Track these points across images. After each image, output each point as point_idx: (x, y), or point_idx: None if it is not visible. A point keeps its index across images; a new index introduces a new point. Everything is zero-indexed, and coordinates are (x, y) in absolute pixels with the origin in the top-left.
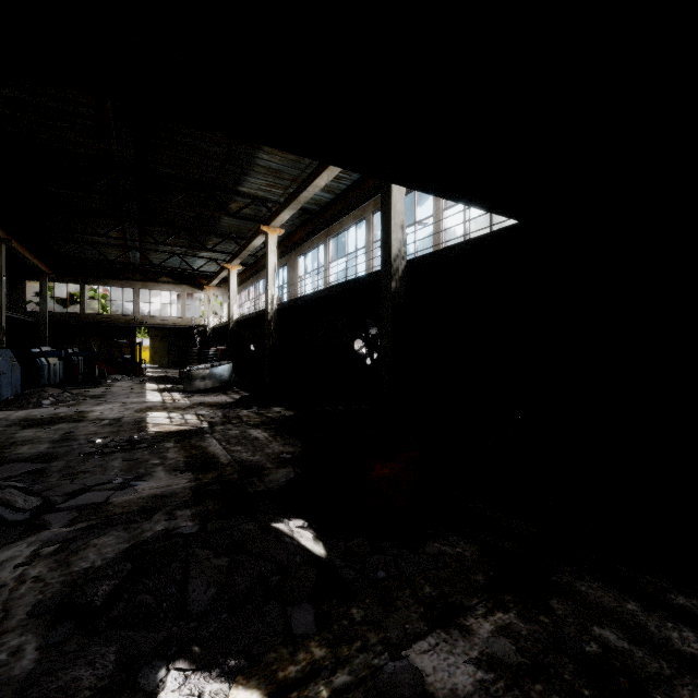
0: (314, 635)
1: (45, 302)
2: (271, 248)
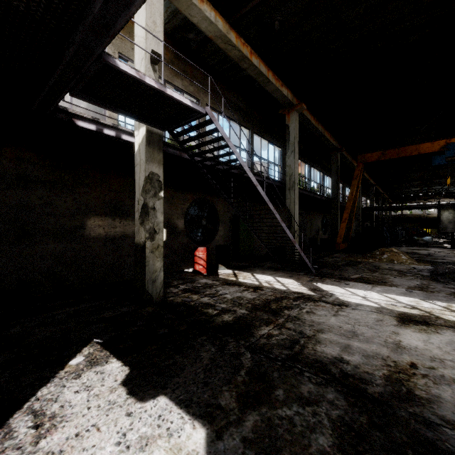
0: None
1: (390, 212)
2: None
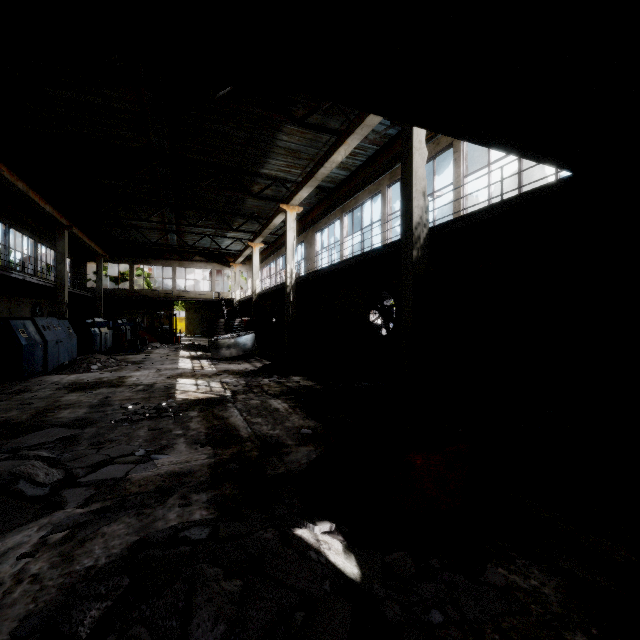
0: None
1: (100, 280)
2: (290, 225)
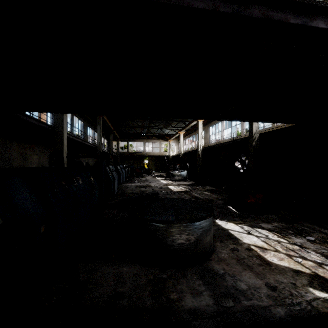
0: (239, 220)
1: (118, 149)
2: (199, 126)
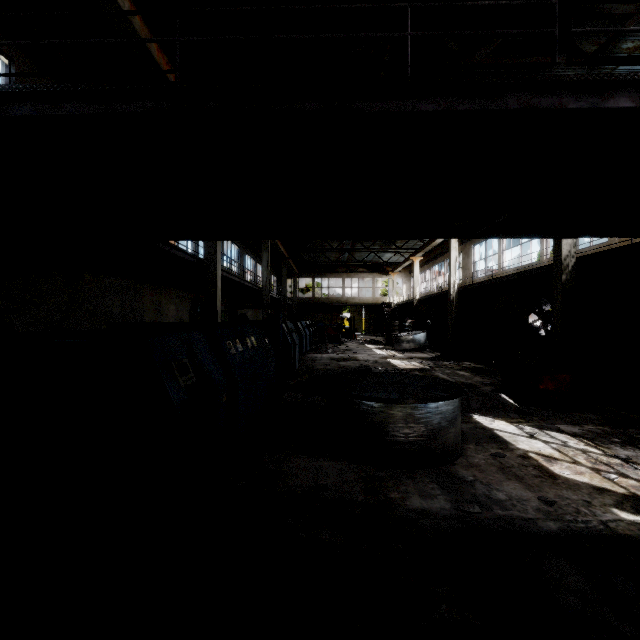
0: (518, 418)
1: (296, 292)
2: (452, 245)
